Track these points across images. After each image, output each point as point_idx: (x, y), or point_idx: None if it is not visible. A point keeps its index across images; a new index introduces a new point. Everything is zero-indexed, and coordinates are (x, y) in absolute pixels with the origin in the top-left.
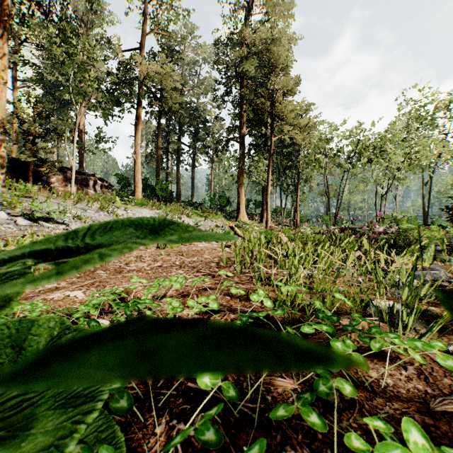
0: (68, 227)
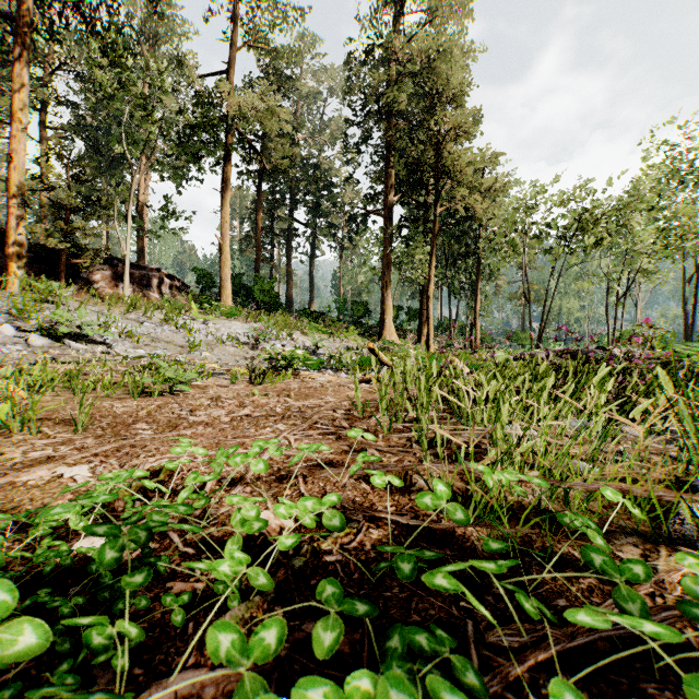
0: (110, 349)
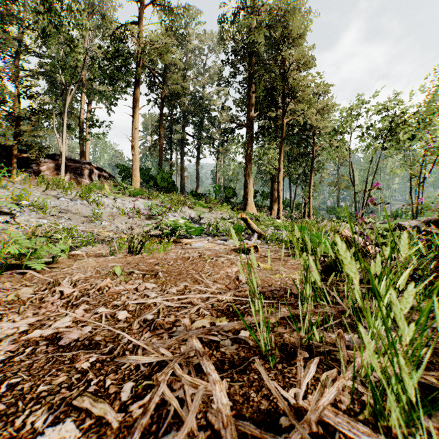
0: (13, 219)
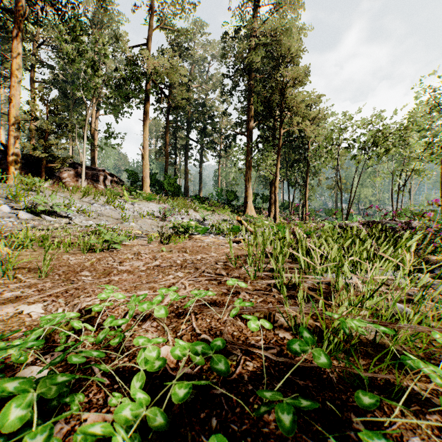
0: (71, 221)
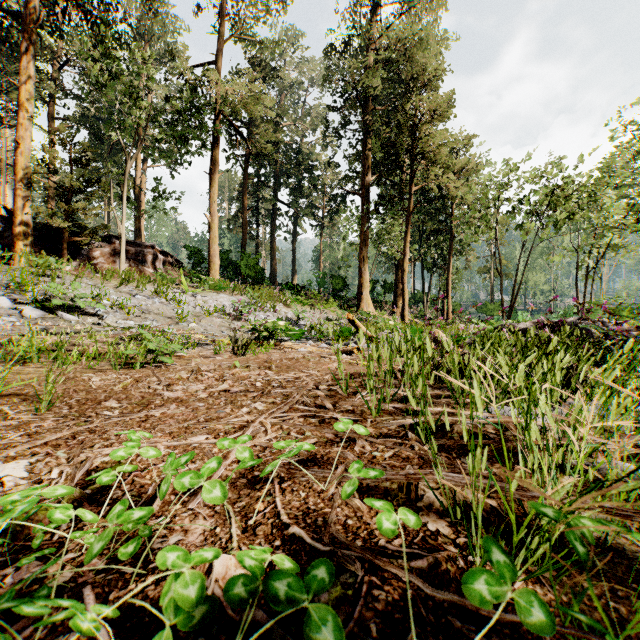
0: (101, 321)
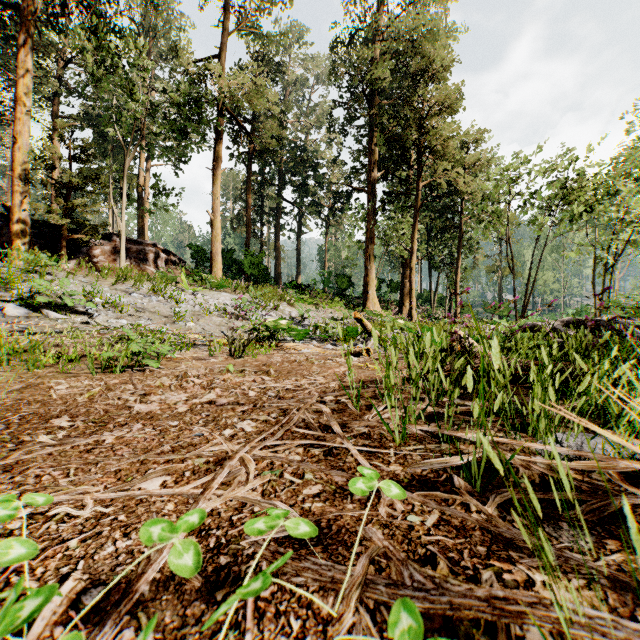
0: (91, 319)
